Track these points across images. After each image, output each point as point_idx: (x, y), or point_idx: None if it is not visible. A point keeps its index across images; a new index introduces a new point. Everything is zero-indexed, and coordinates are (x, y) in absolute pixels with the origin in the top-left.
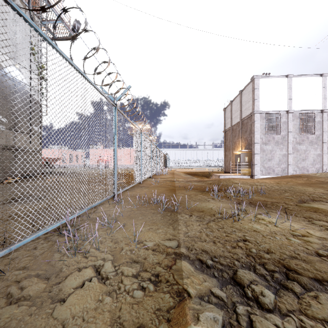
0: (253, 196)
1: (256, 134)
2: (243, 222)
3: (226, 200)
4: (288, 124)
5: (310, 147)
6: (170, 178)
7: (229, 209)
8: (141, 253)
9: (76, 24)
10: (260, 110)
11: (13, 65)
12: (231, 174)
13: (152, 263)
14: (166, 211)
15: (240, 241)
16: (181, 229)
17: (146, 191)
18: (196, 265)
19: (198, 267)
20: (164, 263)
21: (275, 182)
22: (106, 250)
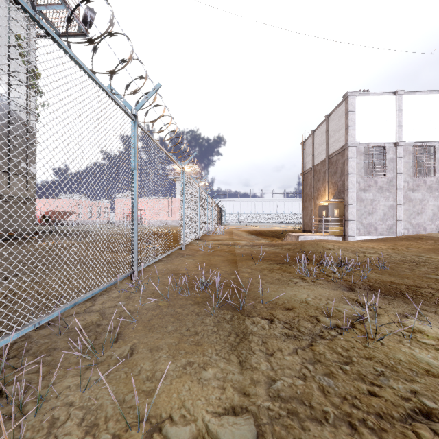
0: (368, 272)
1: (351, 176)
2: (387, 342)
3: (326, 281)
4: (396, 162)
5: (429, 195)
6: (227, 240)
7: (339, 303)
8: None
9: (88, 13)
10: (356, 142)
11: None
12: (314, 234)
13: None
14: (222, 308)
15: (417, 419)
16: (257, 369)
17: (190, 263)
18: None
19: None
20: None
21: (388, 247)
22: None
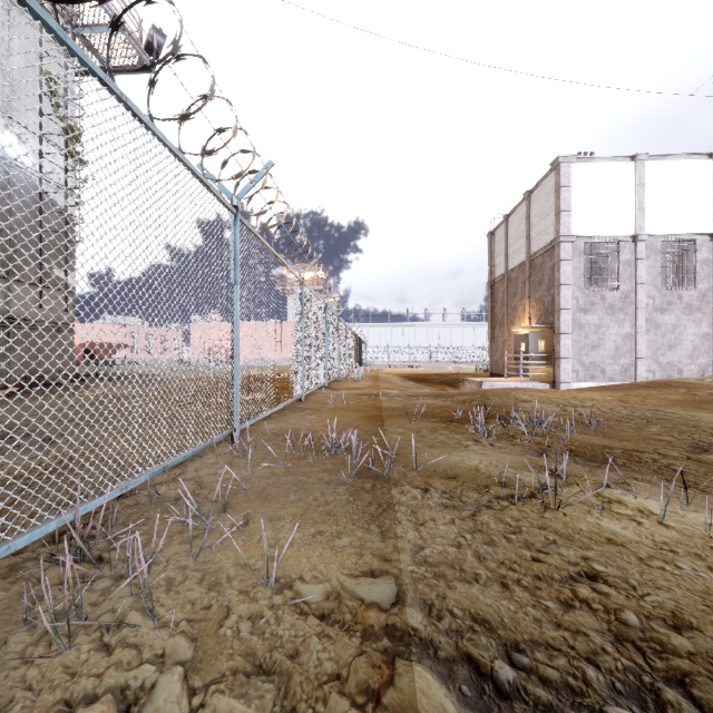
0: (574, 433)
1: (564, 288)
2: (571, 512)
3: (510, 444)
4: (636, 266)
5: (687, 318)
6: (370, 389)
7: (522, 470)
8: (283, 632)
9: (155, 36)
10: (572, 236)
11: (3, 125)
12: (507, 379)
13: (316, 679)
14: (361, 476)
15: (580, 581)
16: (403, 537)
17: (314, 421)
18: (462, 686)
19: (467, 693)
20: (355, 677)
21: (615, 399)
22: (176, 620)
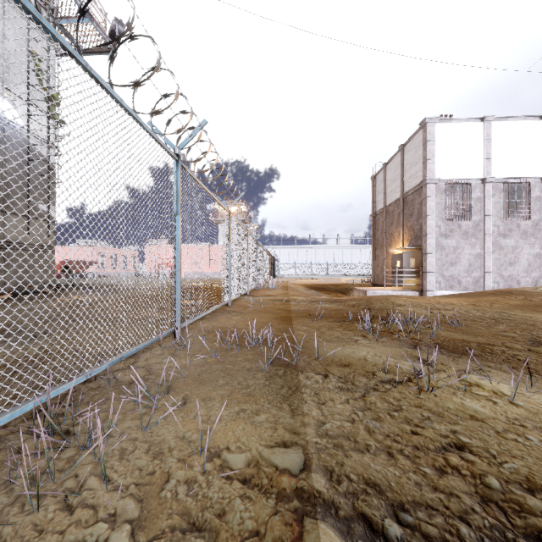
0: (439, 330)
1: (429, 218)
2: (440, 394)
3: (390, 339)
4: (484, 202)
5: (523, 241)
6: (281, 296)
7: (400, 360)
8: (212, 495)
9: (117, 25)
10: (436, 179)
11: None
12: (386, 288)
13: (239, 535)
14: (275, 365)
15: (450, 450)
16: (308, 414)
17: (238, 320)
18: (358, 541)
19: None
20: (271, 533)
21: (469, 303)
22: (126, 484)
